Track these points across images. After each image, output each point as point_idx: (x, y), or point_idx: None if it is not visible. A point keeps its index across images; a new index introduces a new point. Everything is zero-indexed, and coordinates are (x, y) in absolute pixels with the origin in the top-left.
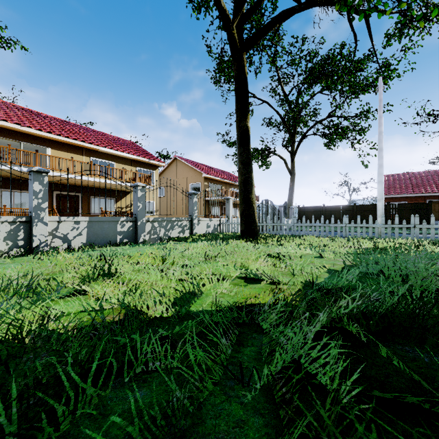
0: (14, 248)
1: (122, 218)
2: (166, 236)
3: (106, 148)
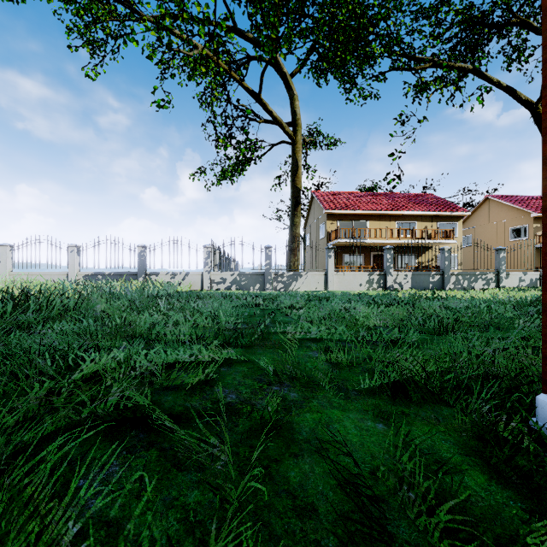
0: (379, 287)
1: (433, 272)
2: (469, 287)
3: (409, 211)
